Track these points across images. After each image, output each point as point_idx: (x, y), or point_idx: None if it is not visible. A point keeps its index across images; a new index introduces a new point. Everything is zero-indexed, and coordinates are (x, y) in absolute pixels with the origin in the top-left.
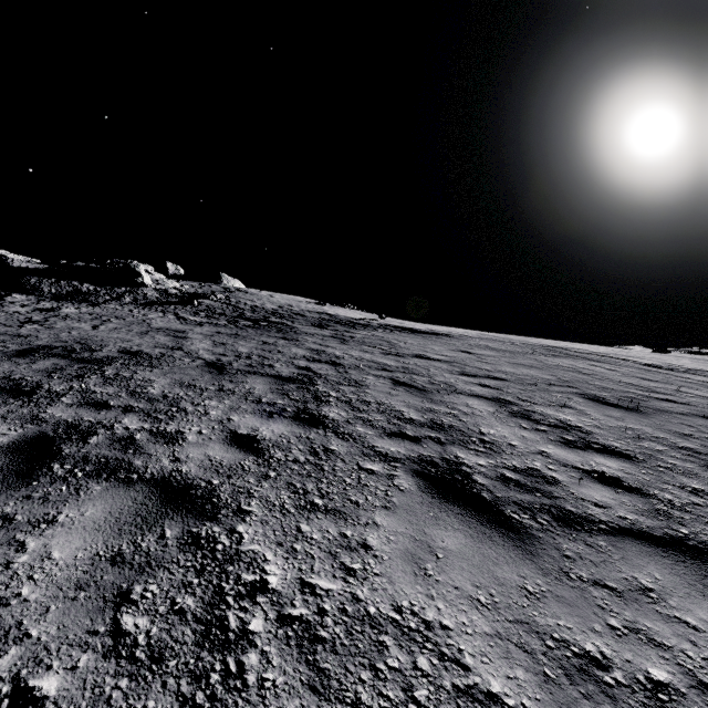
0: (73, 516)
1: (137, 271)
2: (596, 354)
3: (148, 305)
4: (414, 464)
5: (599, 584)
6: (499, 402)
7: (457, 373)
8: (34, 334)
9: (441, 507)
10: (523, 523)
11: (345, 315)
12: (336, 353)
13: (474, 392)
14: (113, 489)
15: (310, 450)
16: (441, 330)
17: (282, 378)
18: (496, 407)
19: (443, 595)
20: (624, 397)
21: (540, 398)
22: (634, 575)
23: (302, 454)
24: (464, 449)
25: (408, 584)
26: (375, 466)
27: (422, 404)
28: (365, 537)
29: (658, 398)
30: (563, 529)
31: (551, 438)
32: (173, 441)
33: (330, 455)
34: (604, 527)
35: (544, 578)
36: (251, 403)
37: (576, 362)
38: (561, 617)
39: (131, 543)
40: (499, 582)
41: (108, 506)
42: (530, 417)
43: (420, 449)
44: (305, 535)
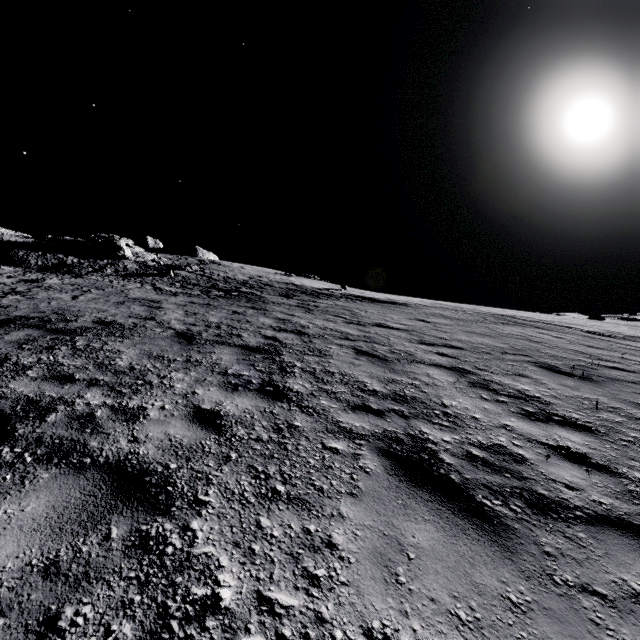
0: (12, 512)
1: (118, 245)
2: (542, 322)
3: (128, 277)
4: (379, 441)
5: (587, 590)
6: (458, 371)
7: (416, 342)
8: (14, 305)
9: (410, 492)
10: (496, 511)
11: (310, 286)
12: (302, 322)
13: (433, 361)
14: (62, 477)
15: (273, 427)
16: (399, 299)
17: (249, 348)
18: (455, 377)
19: (418, 611)
20: (575, 365)
21: (496, 367)
22: (622, 577)
23: (265, 431)
24: (428, 423)
25: (379, 596)
26: (340, 444)
27: (384, 374)
28: (330, 532)
29: (607, 366)
30: (538, 517)
31: (512, 410)
32: (133, 419)
33: (293, 432)
34: (580, 514)
35: (527, 583)
36: (217, 374)
37: (525, 330)
38: (553, 639)
39: (70, 547)
40: (478, 590)
41: (53, 498)
42: (489, 387)
43: (385, 424)
44: (265, 532)
